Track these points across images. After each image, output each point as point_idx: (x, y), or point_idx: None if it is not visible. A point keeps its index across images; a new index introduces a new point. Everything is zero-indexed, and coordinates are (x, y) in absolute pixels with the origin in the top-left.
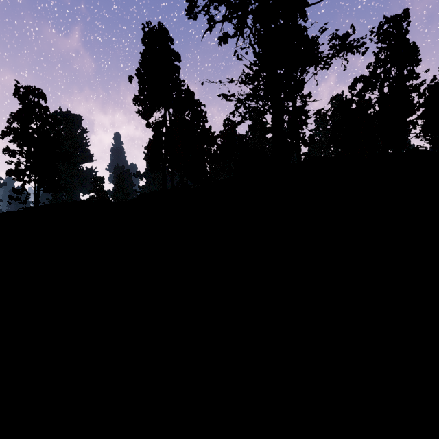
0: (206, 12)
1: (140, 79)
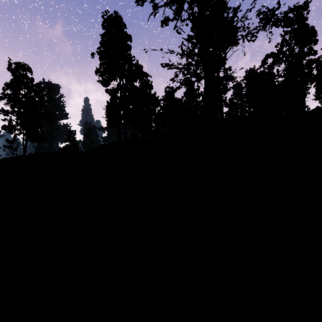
0: (151, 0)
1: (100, 55)
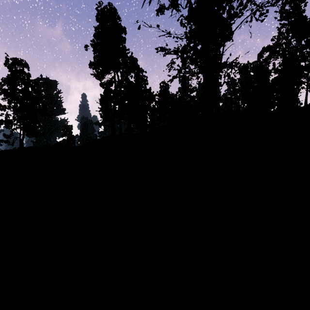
0: None
1: (94, 48)
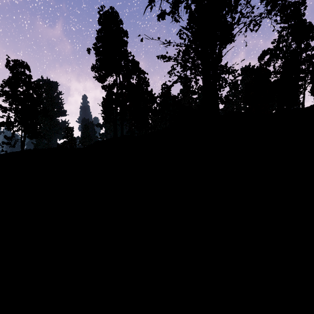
0: None
1: (96, 51)
